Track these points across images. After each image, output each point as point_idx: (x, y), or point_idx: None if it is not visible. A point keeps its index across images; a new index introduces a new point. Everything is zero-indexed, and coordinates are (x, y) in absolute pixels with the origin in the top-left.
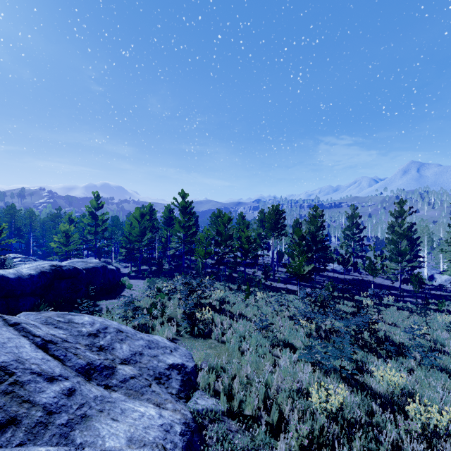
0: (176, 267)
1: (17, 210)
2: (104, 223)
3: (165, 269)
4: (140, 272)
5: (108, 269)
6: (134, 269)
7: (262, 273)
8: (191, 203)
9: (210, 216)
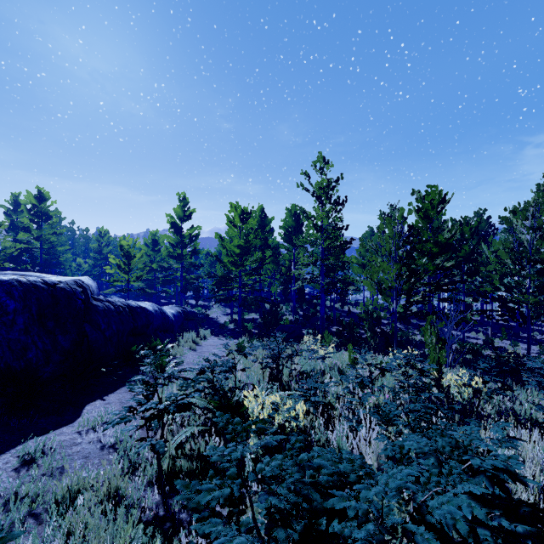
0: (306, 318)
1: (113, 238)
2: (207, 252)
3: (285, 321)
4: (240, 323)
5: (107, 306)
6: (236, 318)
7: (511, 343)
8: (338, 179)
9: (363, 235)
